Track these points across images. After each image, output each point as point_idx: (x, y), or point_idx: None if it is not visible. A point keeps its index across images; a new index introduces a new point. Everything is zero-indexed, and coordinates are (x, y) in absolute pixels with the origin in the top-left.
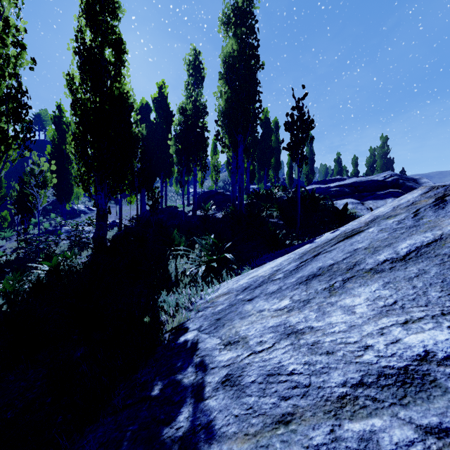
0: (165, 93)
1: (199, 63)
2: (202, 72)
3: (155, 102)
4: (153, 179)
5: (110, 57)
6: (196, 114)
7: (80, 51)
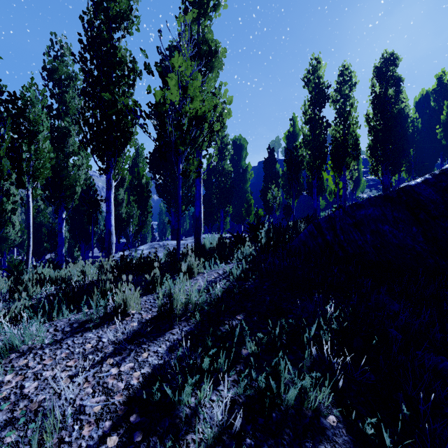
0: (445, 80)
1: None
2: None
3: (432, 93)
4: (434, 161)
5: (391, 93)
6: None
7: (374, 101)
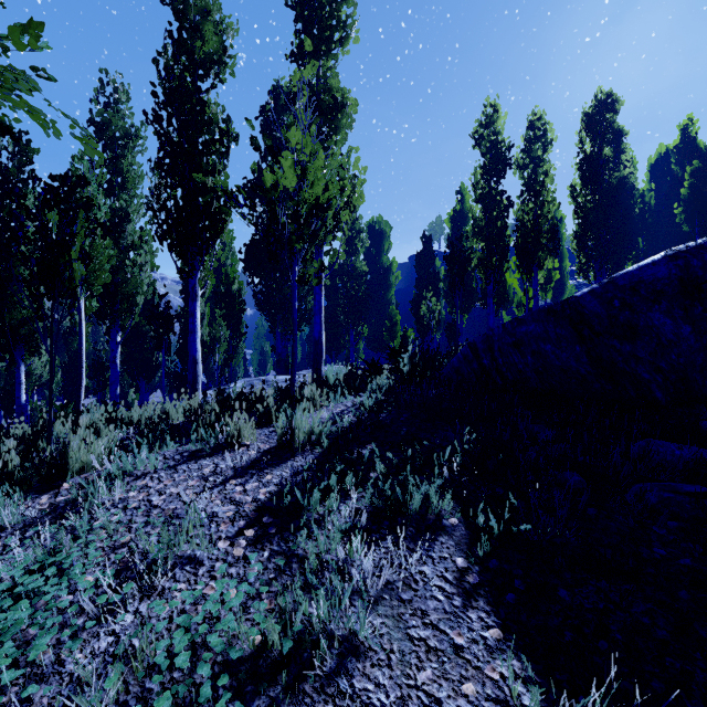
0: (693, 132)
1: None
2: None
3: (674, 152)
4: None
5: (608, 154)
6: None
7: (582, 166)
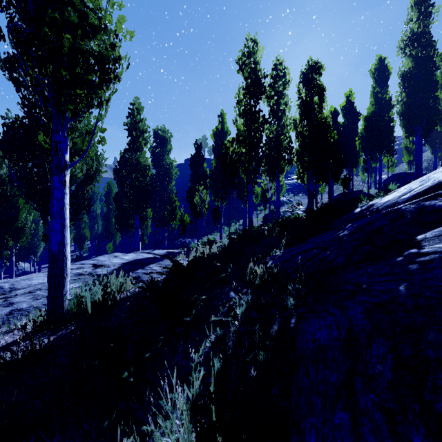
0: (352, 99)
1: (384, 68)
2: (387, 74)
3: (343, 110)
4: (340, 171)
5: (316, 101)
6: (381, 112)
7: (301, 106)
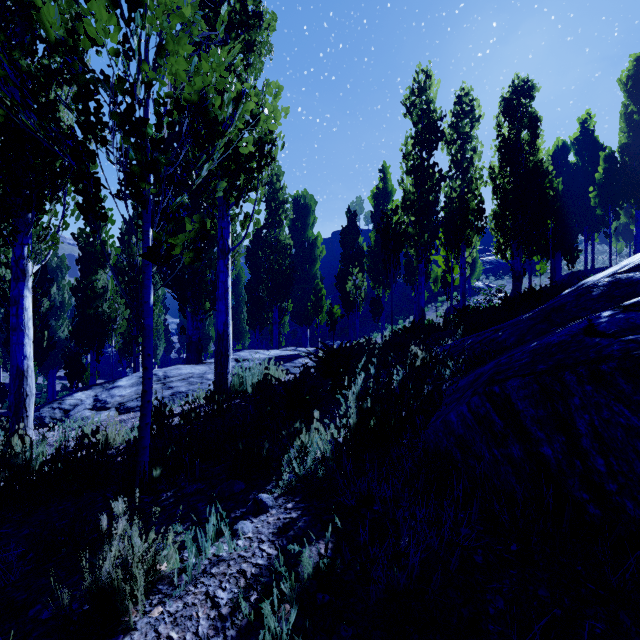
0: (590, 126)
1: None
2: None
3: (574, 144)
4: (573, 238)
5: (525, 138)
6: (638, 143)
7: (501, 148)
